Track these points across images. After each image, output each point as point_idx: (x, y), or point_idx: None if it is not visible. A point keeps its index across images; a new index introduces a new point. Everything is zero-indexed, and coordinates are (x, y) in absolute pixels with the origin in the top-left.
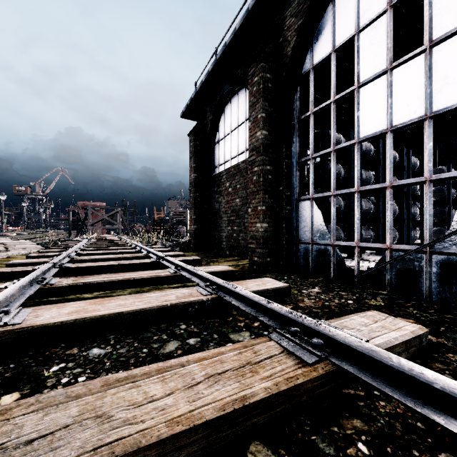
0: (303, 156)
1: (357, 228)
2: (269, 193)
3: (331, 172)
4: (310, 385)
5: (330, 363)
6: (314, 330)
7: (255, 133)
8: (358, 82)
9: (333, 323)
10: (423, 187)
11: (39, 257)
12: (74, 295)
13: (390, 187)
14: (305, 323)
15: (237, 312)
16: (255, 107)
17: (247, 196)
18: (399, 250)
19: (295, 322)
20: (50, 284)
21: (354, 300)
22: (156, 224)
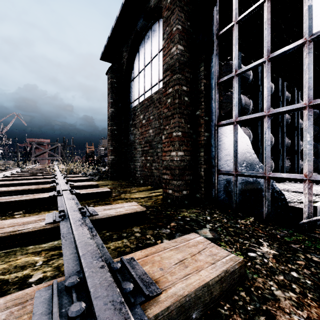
0: (220, 78)
1: (308, 156)
2: (185, 118)
3: (264, 87)
4: None
5: None
6: None
7: (169, 50)
8: None
9: None
10: None
11: None
12: None
13: None
14: None
15: None
16: (169, 21)
17: (160, 126)
18: None
19: None
20: None
21: None
22: (87, 156)
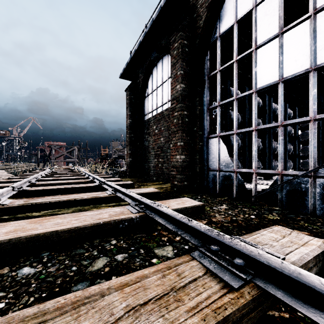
0: (211, 104)
1: (254, 158)
2: (186, 132)
3: (234, 115)
4: (238, 314)
5: (256, 286)
6: (235, 249)
7: (175, 86)
8: (256, 45)
9: (247, 238)
10: (296, 131)
11: (6, 182)
12: (24, 213)
13: (281, 126)
14: (225, 241)
15: (161, 227)
16: (175, 66)
17: (169, 136)
18: (289, 175)
19: (215, 240)
20: (2, 205)
21: (255, 215)
22: (102, 158)
